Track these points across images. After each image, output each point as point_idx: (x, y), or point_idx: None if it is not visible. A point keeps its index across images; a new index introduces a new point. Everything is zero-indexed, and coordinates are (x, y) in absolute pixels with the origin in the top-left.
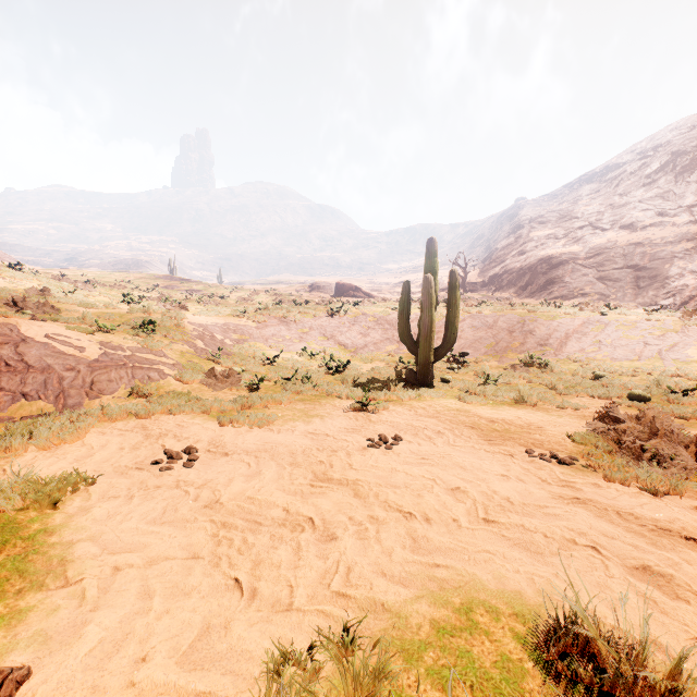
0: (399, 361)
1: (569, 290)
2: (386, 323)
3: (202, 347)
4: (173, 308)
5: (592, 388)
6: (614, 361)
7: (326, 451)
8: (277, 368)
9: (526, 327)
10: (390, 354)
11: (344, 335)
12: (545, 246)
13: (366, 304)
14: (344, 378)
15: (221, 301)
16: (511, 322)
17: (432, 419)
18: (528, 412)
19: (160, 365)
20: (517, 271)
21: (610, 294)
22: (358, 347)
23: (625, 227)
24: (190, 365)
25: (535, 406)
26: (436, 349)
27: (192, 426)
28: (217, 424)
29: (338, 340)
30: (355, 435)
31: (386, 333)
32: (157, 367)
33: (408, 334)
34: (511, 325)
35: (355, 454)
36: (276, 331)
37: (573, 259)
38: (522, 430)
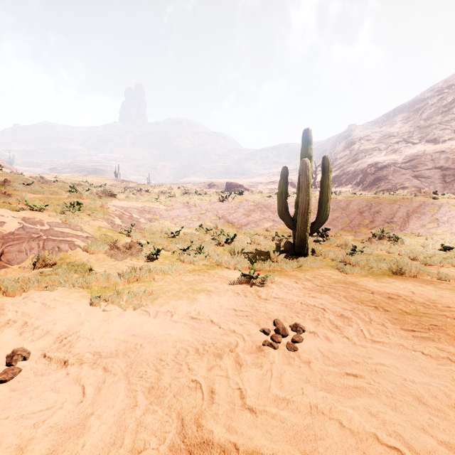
0: (275, 234)
1: (392, 185)
2: (263, 207)
3: (118, 224)
4: (104, 195)
5: (450, 258)
6: (454, 235)
7: (207, 355)
8: (177, 240)
9: (373, 208)
10: (267, 230)
11: (232, 216)
12: (371, 156)
13: (248, 193)
14: (232, 249)
15: (146, 193)
16: (360, 205)
17: (326, 296)
18: (414, 284)
19: (73, 237)
20: (352, 173)
21: (424, 187)
22: (243, 225)
23: (430, 141)
24: (101, 238)
25: (414, 277)
26: (310, 224)
27: (59, 306)
28: (89, 303)
29: (227, 219)
30: (245, 321)
31: (263, 214)
32: (70, 239)
33: (286, 212)
34: (360, 207)
35: (247, 364)
36: (180, 212)
37: (393, 164)
38: (436, 313)
